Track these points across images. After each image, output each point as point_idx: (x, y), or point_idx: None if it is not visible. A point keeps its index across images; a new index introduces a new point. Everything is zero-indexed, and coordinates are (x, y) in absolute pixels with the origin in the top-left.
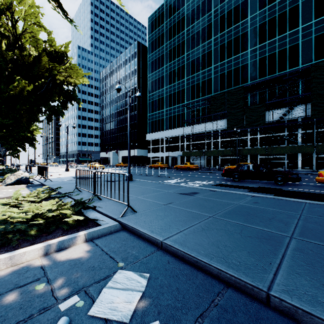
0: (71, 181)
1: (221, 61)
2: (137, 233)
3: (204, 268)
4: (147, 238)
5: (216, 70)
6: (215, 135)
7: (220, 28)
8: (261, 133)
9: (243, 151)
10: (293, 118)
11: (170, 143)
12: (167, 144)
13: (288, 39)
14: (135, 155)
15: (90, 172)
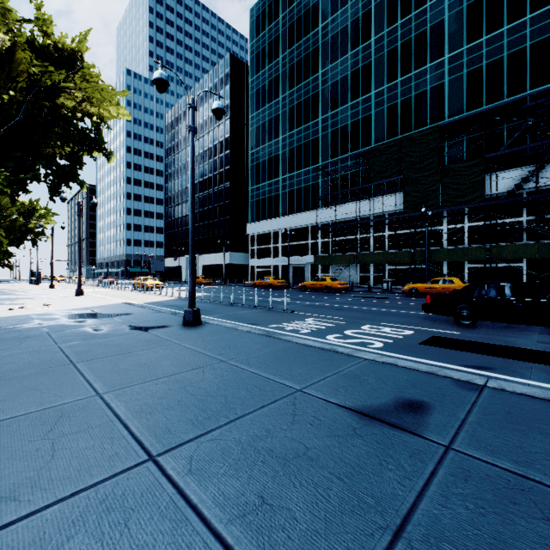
0: (30, 331)
1: (391, 81)
2: None
3: None
4: None
5: (380, 100)
6: (378, 224)
7: (388, 17)
8: (472, 219)
9: (438, 253)
10: (541, 188)
11: (292, 239)
12: (285, 242)
13: (529, 30)
14: (226, 263)
15: (128, 298)
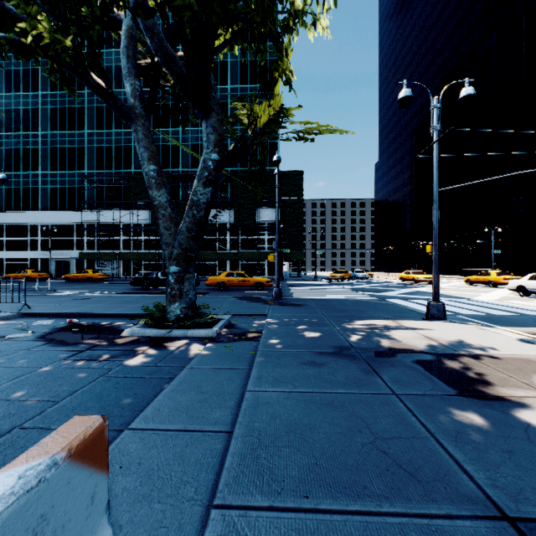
0: None
1: None
2: (40, 315)
3: (84, 315)
4: (49, 315)
5: None
6: (137, 230)
7: (144, 80)
8: None
9: None
10: (224, 222)
11: (54, 234)
12: (46, 236)
13: None
14: None
15: None
